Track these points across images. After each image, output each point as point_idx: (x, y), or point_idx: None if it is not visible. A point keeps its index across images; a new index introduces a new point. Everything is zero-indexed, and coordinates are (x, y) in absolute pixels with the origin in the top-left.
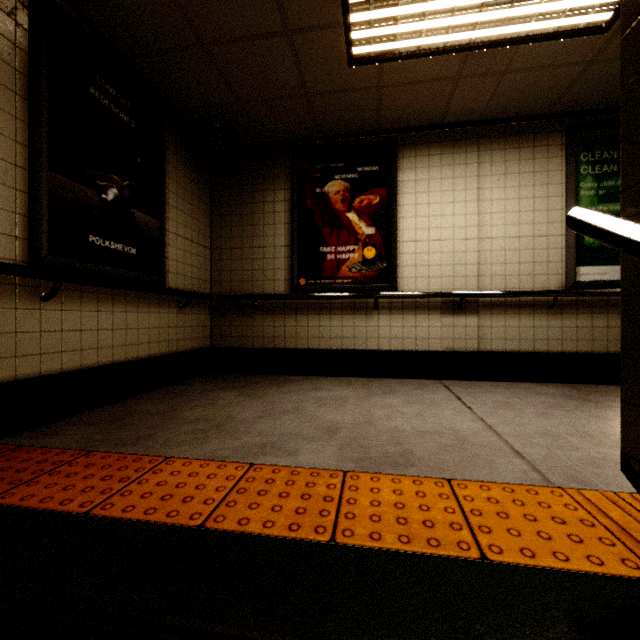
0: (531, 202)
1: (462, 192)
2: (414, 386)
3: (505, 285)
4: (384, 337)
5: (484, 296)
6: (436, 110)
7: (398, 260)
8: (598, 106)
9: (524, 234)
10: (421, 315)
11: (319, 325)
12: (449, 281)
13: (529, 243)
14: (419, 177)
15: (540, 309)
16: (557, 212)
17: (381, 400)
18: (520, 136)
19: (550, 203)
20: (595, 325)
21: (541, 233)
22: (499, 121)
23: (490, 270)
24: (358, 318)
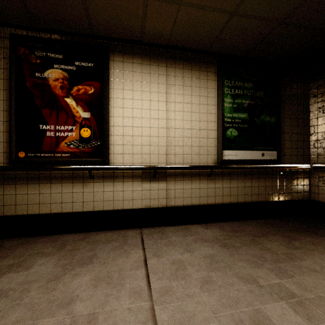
0: (198, 107)
1: (156, 94)
2: (117, 243)
3: (183, 161)
4: (98, 200)
5: (170, 169)
6: (135, 27)
7: (110, 140)
8: (233, 53)
9: (194, 127)
10: (127, 182)
11: (39, 193)
12: (147, 157)
13: (197, 133)
14: (126, 78)
15: (203, 177)
16: (212, 115)
17: (69, 283)
18: (192, 62)
19: (209, 109)
20: (232, 186)
21: (204, 127)
22: (179, 49)
23: (174, 150)
24: (76, 186)
